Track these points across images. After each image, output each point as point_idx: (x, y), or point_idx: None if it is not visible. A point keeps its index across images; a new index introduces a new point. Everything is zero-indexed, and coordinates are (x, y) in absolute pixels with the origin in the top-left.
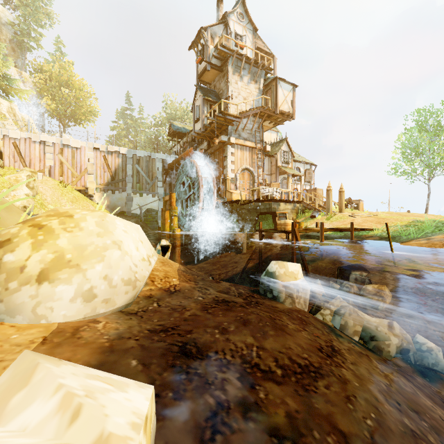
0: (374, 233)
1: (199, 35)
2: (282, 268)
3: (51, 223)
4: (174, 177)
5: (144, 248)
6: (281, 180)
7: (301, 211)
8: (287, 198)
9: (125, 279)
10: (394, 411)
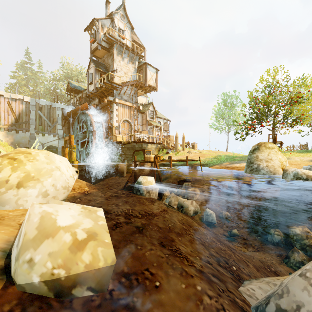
0: (198, 162)
1: (92, 23)
2: (144, 179)
3: (20, 157)
4: (72, 122)
5: (70, 170)
6: (149, 129)
7: (161, 149)
8: (152, 140)
9: (63, 186)
10: (181, 224)
